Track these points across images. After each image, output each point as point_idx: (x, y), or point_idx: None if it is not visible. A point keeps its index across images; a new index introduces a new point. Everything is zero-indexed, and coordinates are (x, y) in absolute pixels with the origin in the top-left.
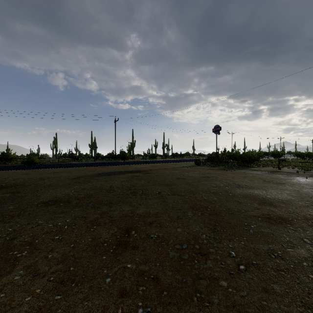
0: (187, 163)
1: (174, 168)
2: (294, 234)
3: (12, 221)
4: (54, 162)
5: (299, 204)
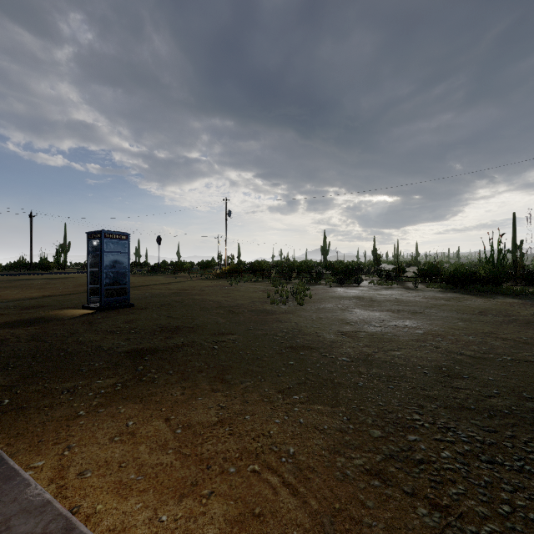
0: None
1: None
2: None
3: None
4: None
5: None
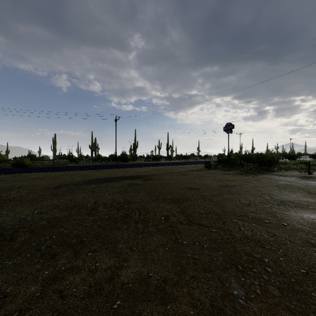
0: (195, 165)
1: (181, 172)
2: None
3: None
4: (48, 164)
5: None
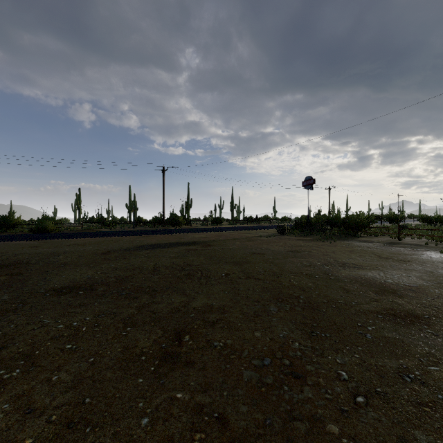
0: (266, 230)
1: (247, 238)
2: (435, 342)
3: (4, 320)
4: (76, 230)
5: (436, 293)
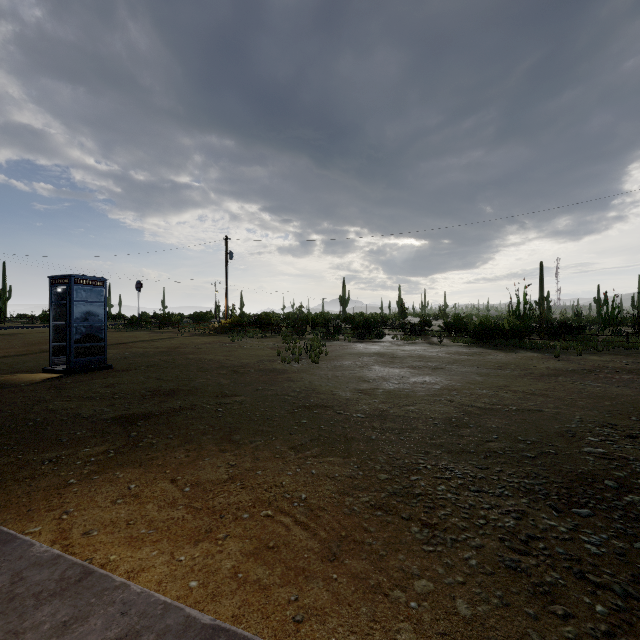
0: None
1: None
2: None
3: None
4: None
5: None
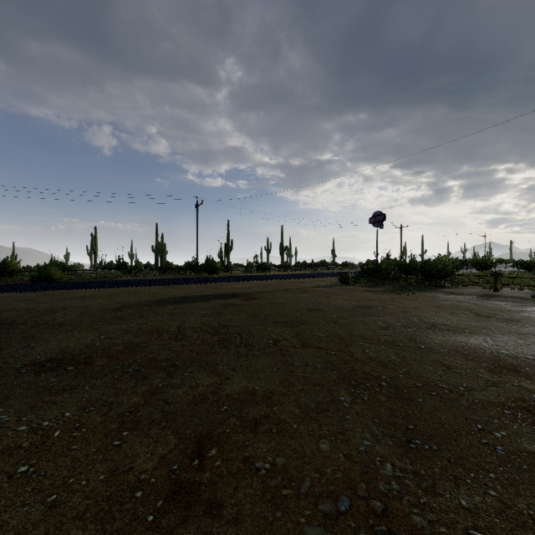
0: (324, 279)
1: (301, 289)
2: None
3: None
4: (89, 278)
5: None
